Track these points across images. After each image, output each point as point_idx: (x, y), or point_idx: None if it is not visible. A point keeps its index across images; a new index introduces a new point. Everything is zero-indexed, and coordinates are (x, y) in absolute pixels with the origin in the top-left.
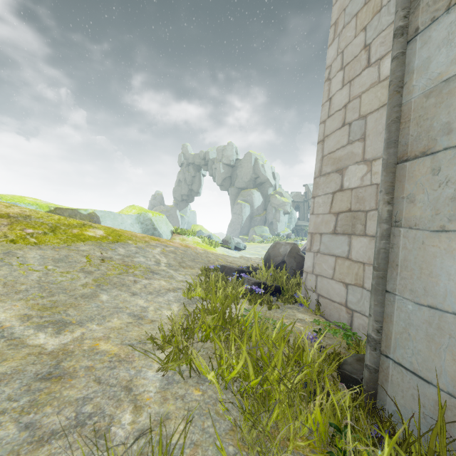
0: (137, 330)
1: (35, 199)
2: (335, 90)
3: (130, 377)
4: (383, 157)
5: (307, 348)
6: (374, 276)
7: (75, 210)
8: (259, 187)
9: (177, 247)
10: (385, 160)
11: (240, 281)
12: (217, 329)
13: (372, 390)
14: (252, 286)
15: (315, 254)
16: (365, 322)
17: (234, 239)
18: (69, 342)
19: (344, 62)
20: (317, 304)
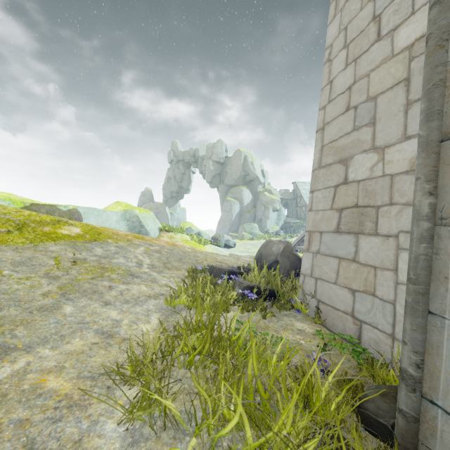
0: (103, 355)
1: (9, 194)
2: (337, 71)
3: (79, 436)
4: (421, 134)
5: (318, 382)
6: (410, 290)
7: (54, 206)
8: (249, 184)
9: (162, 246)
10: (424, 137)
11: (231, 286)
12: (202, 357)
13: (410, 446)
14: (244, 291)
15: (315, 254)
16: (378, 336)
17: (224, 237)
18: (5, 378)
19: (348, 39)
20: (317, 311)
